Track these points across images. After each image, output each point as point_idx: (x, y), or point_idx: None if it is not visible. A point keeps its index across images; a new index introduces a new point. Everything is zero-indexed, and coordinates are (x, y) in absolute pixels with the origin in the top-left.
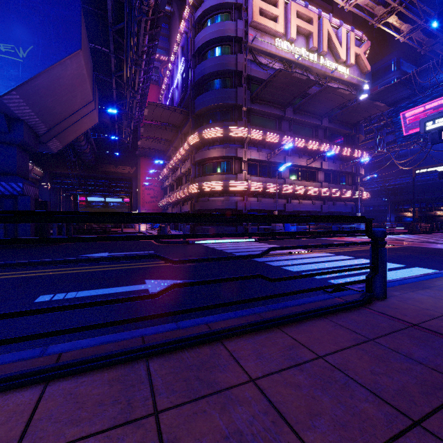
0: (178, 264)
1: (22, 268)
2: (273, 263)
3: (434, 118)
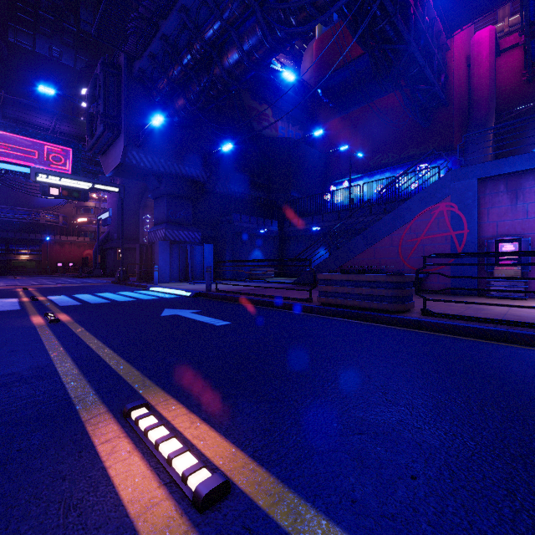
0: (78, 317)
1: (1, 400)
2: (98, 302)
3: (45, 172)
